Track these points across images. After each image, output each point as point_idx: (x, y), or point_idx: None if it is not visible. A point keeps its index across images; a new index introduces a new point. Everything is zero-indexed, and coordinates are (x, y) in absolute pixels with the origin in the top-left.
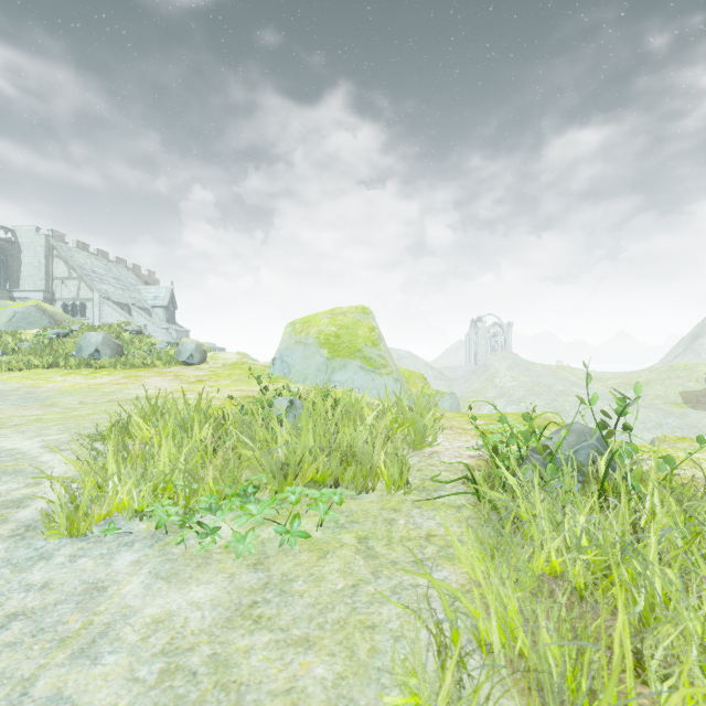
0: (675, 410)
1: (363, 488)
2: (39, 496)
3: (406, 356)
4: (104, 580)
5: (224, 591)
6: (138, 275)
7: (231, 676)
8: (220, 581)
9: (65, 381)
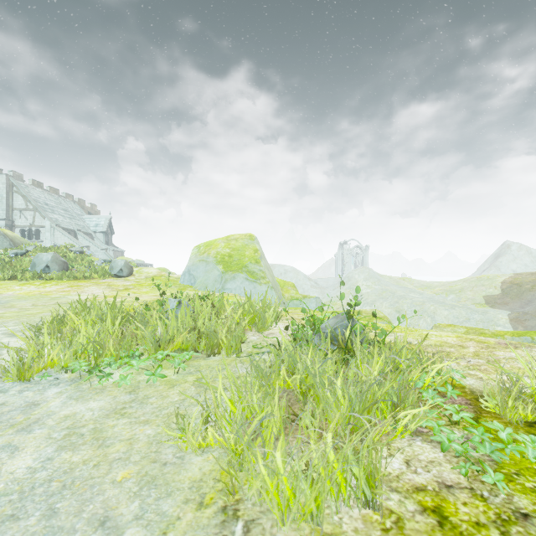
0: (479, 309)
1: (211, 353)
2: None
3: (290, 270)
4: (39, 401)
5: (108, 403)
6: (83, 207)
7: (102, 435)
8: (107, 399)
9: (22, 289)
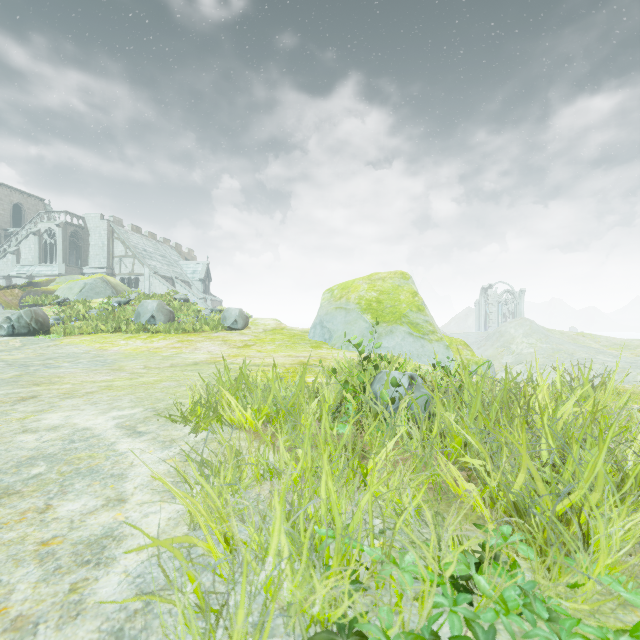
0: None
1: None
2: (140, 594)
3: None
4: None
5: None
6: (180, 252)
7: None
8: None
9: (127, 344)
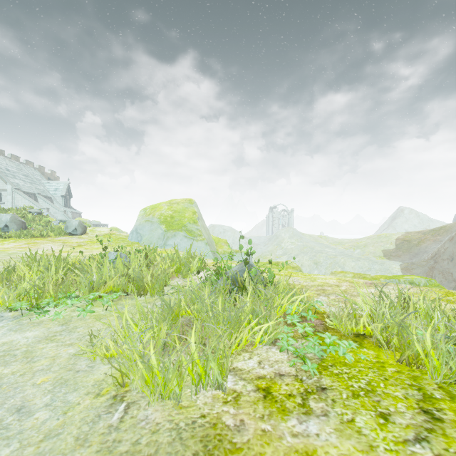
0: (378, 261)
1: (138, 294)
2: None
3: (228, 230)
4: None
5: (42, 333)
6: (43, 173)
7: (31, 355)
8: (42, 330)
9: None
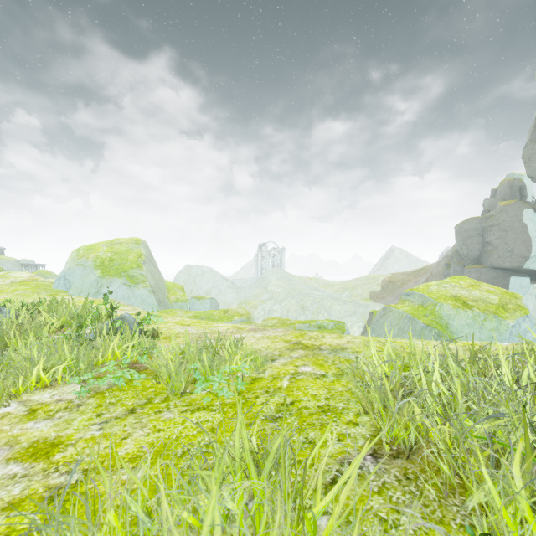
0: (364, 303)
1: None
2: None
3: (208, 271)
4: None
5: None
6: None
7: None
8: None
9: None
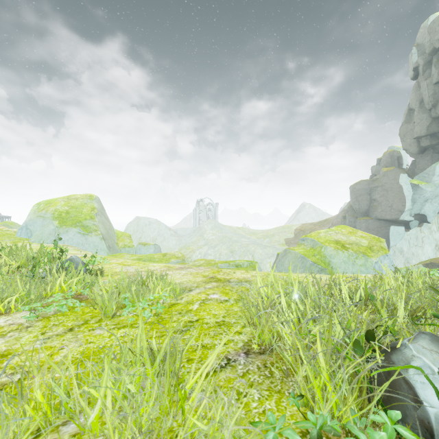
0: (280, 248)
1: None
2: None
3: (154, 222)
4: None
5: None
6: None
7: None
8: None
9: None
